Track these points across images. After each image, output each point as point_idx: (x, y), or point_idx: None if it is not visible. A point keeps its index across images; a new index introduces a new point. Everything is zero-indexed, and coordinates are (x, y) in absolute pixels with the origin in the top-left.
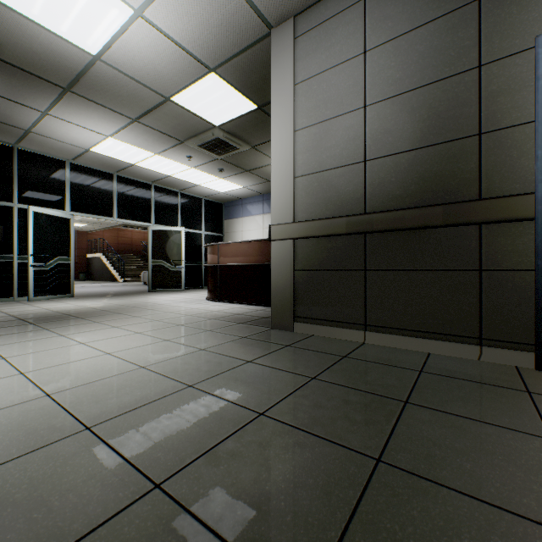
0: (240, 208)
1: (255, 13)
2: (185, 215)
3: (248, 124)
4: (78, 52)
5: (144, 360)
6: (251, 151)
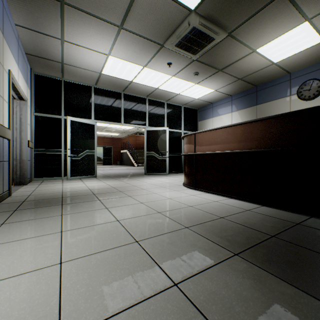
0: (210, 111)
1: None
2: (170, 119)
3: None
4: None
5: None
6: (227, 40)
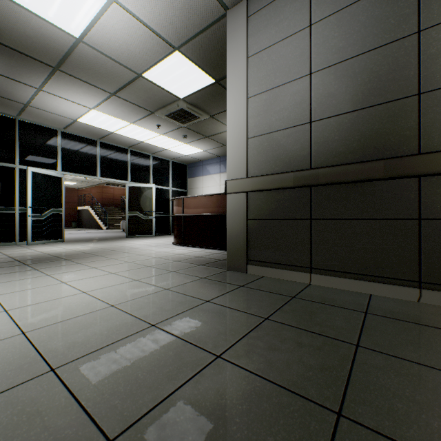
0: (200, 168)
1: None
2: (156, 174)
3: (207, 96)
4: (63, 35)
5: (114, 299)
6: (210, 119)
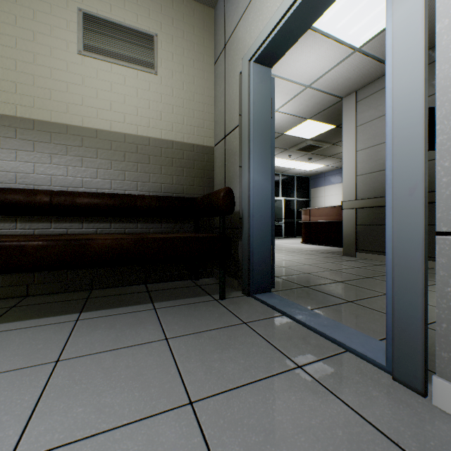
0: (322, 180)
1: (333, 96)
2: (284, 188)
3: (329, 134)
4: None
5: (286, 259)
6: (331, 146)
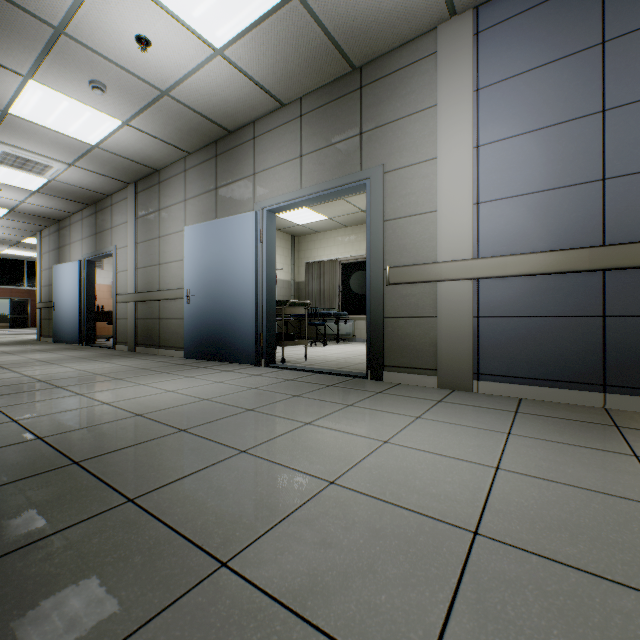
0: None
1: (26, 230)
2: None
3: None
4: None
5: None
6: None
